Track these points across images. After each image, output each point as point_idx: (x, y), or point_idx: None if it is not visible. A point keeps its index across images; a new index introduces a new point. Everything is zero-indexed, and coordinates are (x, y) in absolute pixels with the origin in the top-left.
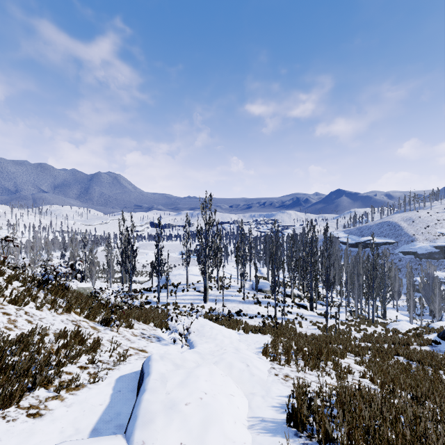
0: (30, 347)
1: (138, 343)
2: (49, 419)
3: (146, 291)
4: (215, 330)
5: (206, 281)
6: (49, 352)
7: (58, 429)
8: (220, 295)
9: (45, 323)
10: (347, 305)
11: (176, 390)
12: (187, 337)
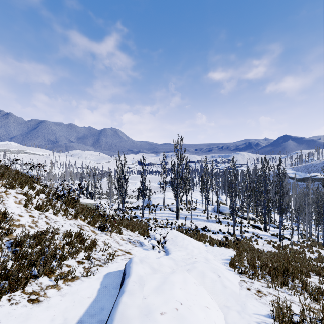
0: (42, 242)
1: (125, 246)
2: (45, 306)
3: (134, 209)
4: (186, 241)
5: (178, 203)
6: (55, 248)
7: (50, 317)
8: (188, 214)
9: (58, 225)
10: (296, 229)
11: (153, 295)
12: (163, 245)
